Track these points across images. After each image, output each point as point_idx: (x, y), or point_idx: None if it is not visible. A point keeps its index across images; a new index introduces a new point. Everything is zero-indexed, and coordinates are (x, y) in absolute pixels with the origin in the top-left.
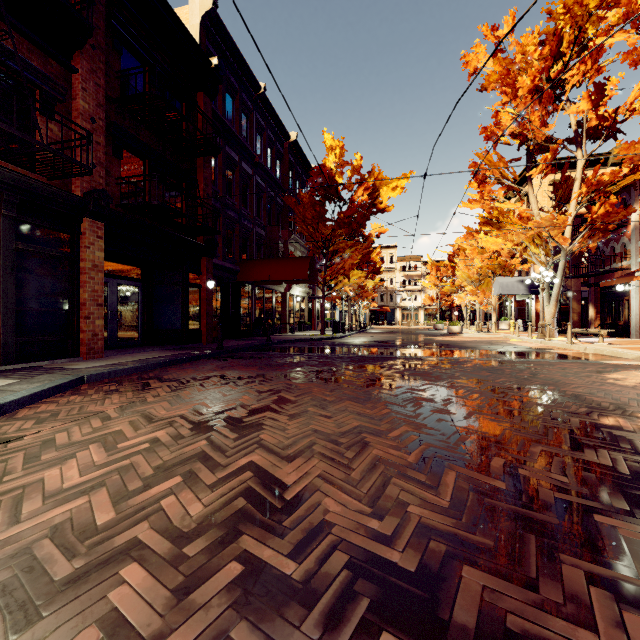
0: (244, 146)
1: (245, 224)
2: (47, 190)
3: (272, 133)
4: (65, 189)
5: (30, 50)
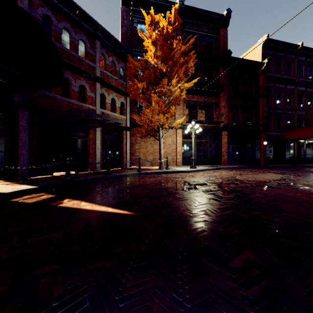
0: (287, 79)
1: (289, 113)
2: (215, 128)
3: (312, 58)
4: (219, 126)
5: (212, 98)
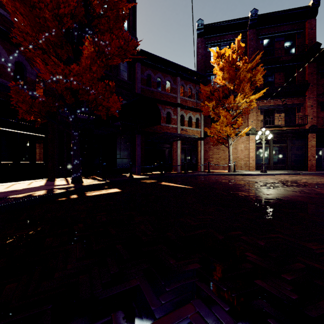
0: None
1: None
2: (297, 131)
3: None
4: (303, 128)
5: (294, 99)
